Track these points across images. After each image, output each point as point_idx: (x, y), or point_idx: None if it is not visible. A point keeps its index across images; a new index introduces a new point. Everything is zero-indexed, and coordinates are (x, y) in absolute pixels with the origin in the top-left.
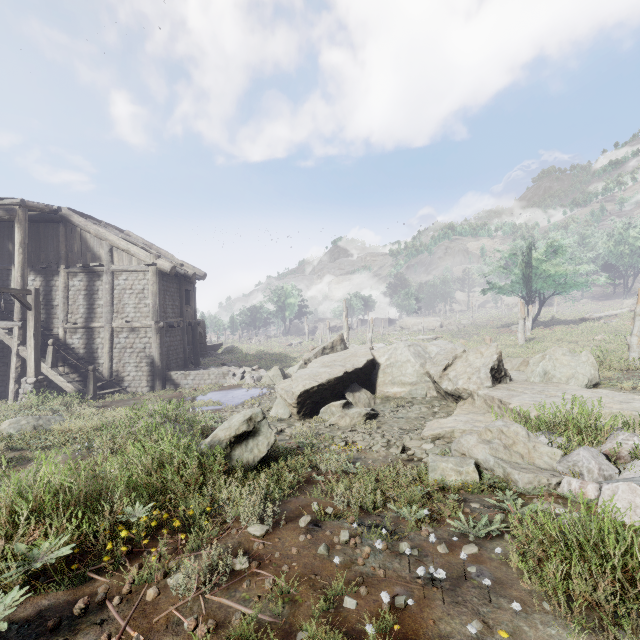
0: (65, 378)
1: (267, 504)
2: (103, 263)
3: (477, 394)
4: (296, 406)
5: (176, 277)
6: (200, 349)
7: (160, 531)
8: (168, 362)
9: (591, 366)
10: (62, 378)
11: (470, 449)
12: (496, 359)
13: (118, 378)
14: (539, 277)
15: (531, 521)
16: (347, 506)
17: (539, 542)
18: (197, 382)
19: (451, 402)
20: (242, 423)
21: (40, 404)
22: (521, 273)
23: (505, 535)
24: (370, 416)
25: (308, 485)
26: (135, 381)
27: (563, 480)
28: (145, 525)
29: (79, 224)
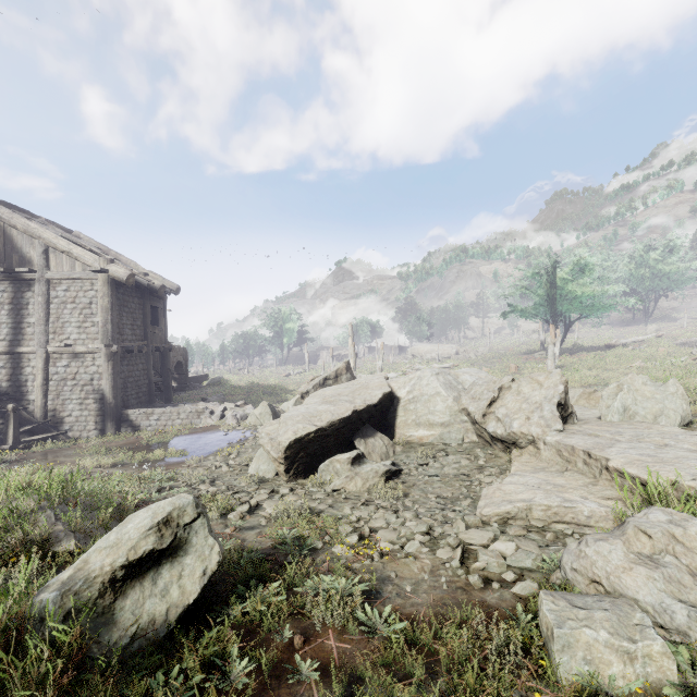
0: None
1: None
2: (35, 268)
3: (543, 441)
4: (283, 462)
5: (138, 289)
6: (180, 381)
7: None
8: (125, 397)
9: (682, 399)
10: None
11: (614, 575)
12: (563, 391)
13: (55, 419)
14: (565, 299)
15: None
16: None
17: None
18: (163, 423)
19: (499, 450)
20: (146, 533)
21: None
22: (546, 294)
23: None
24: (391, 474)
25: (280, 690)
26: (79, 423)
27: None
28: None
29: (1, 216)
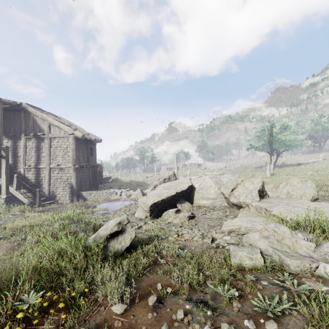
0: (23, 195)
1: (127, 283)
2: (45, 133)
3: (251, 205)
4: (149, 212)
5: (85, 141)
6: (99, 179)
7: (51, 308)
8: (80, 186)
9: (313, 189)
10: (21, 195)
11: (255, 242)
12: (261, 185)
13: (53, 195)
14: (277, 142)
15: (317, 306)
16: (180, 284)
17: (325, 323)
18: (96, 197)
19: (235, 209)
20: (114, 226)
21: (7, 210)
22: (267, 139)
23: (293, 311)
24: (191, 217)
25: (155, 266)
26: (62, 197)
27: (320, 265)
28: (39, 305)
29: (32, 112)
